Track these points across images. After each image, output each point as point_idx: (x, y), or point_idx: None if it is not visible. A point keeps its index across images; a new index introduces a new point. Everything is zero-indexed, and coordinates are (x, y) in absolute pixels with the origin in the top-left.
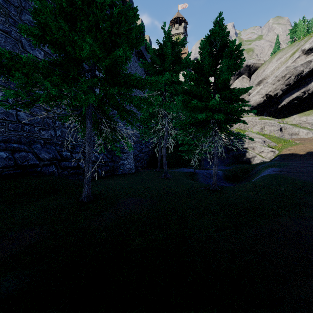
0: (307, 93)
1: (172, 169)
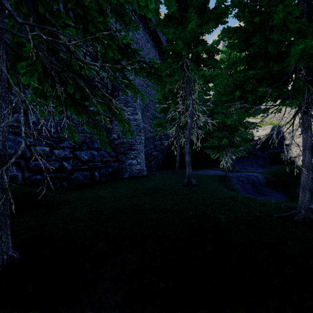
0: None
1: (194, 171)
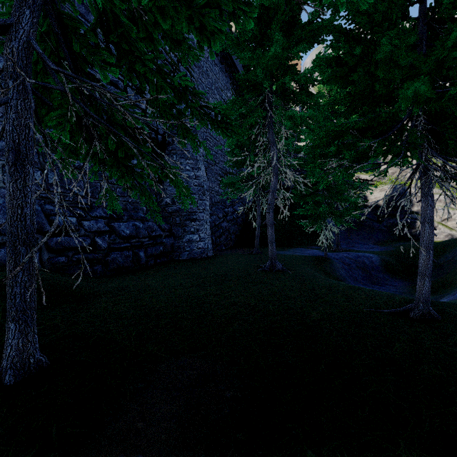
0: None
1: (281, 251)
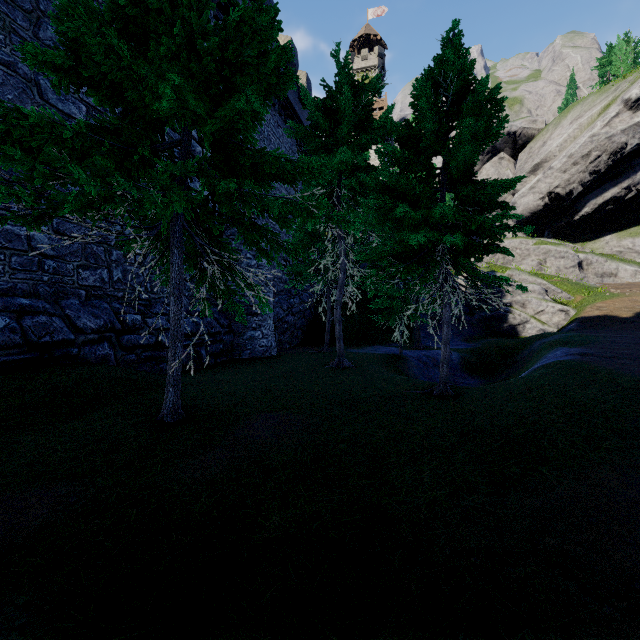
0: (635, 189)
1: (355, 349)
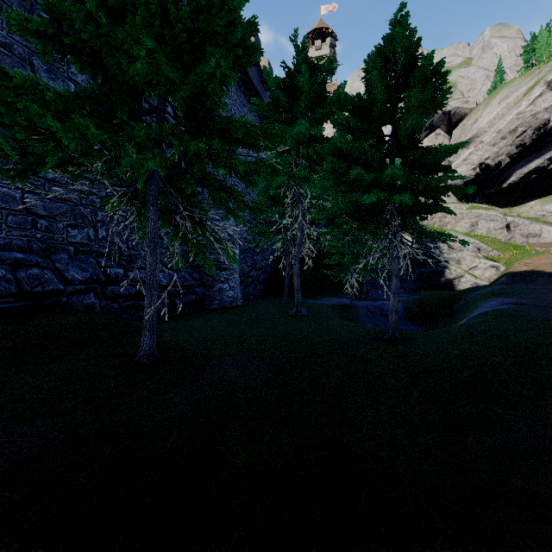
0: None
1: (311, 300)
